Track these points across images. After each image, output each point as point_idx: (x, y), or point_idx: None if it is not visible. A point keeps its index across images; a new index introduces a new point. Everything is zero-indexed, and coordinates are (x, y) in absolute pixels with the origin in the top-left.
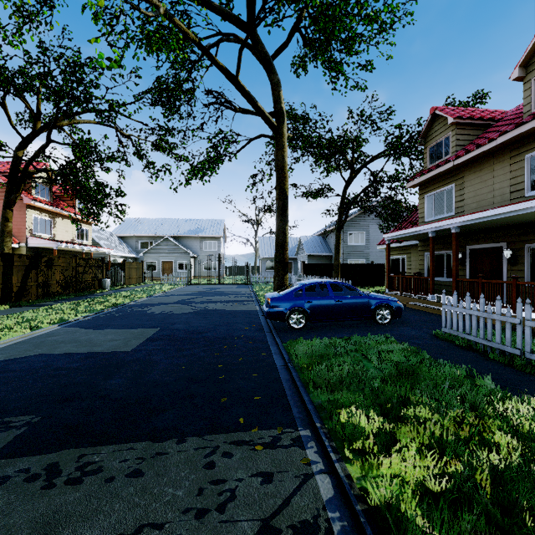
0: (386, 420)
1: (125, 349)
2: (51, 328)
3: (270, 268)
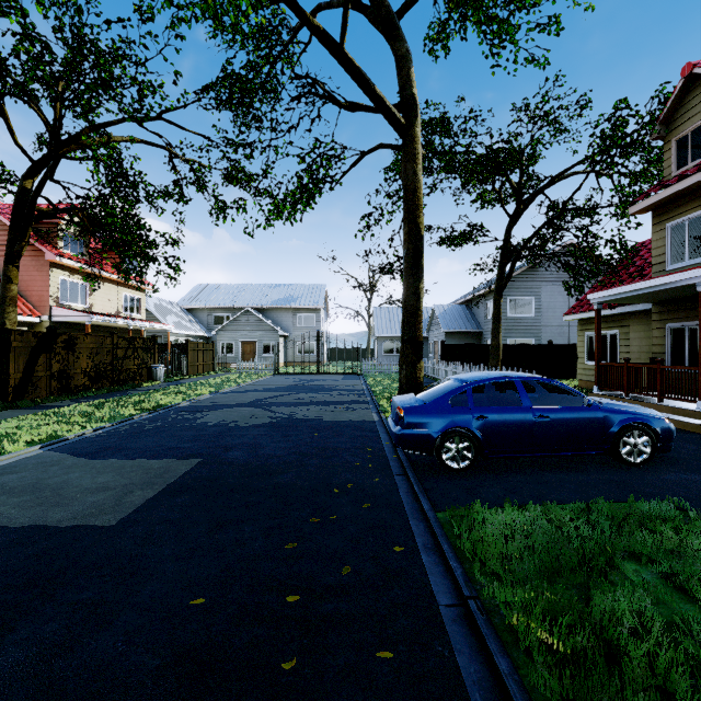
0: None
1: (108, 517)
2: (24, 452)
3: (389, 352)
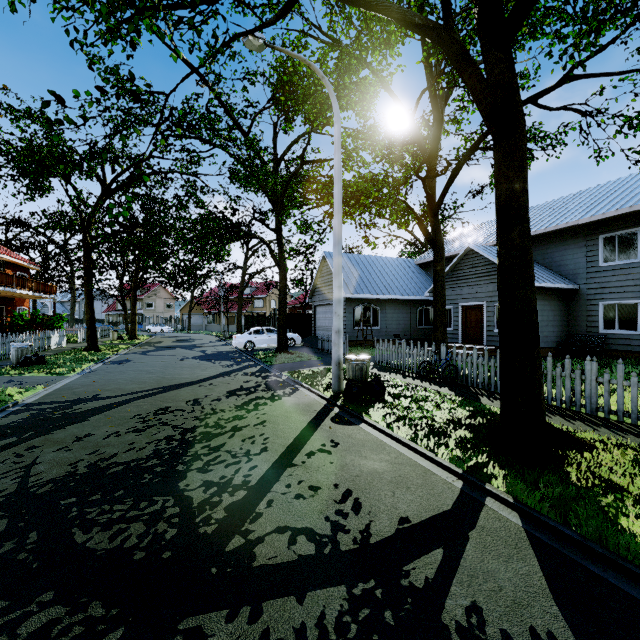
0: None
1: None
2: None
3: None
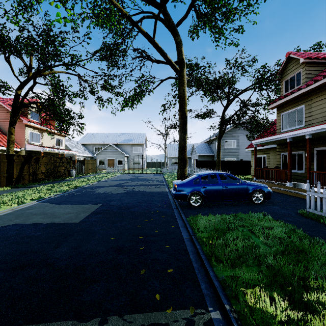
0: (291, 305)
1: (75, 220)
2: (31, 203)
3: (174, 163)
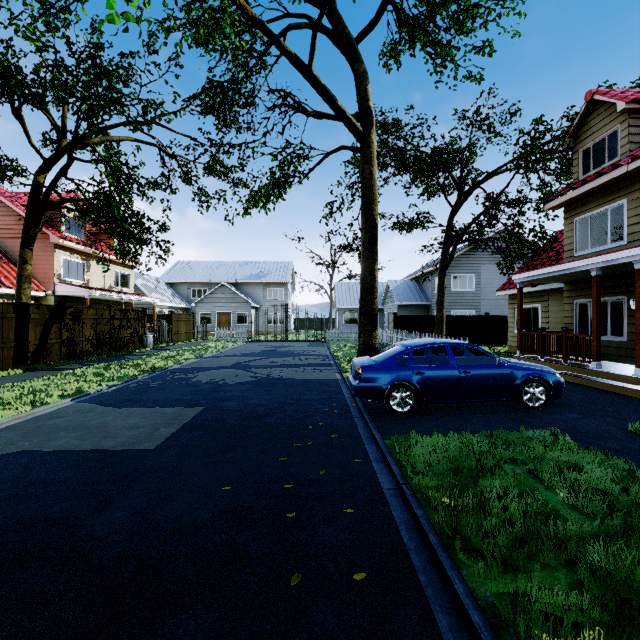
0: None
1: (147, 444)
2: (60, 403)
3: (349, 321)
